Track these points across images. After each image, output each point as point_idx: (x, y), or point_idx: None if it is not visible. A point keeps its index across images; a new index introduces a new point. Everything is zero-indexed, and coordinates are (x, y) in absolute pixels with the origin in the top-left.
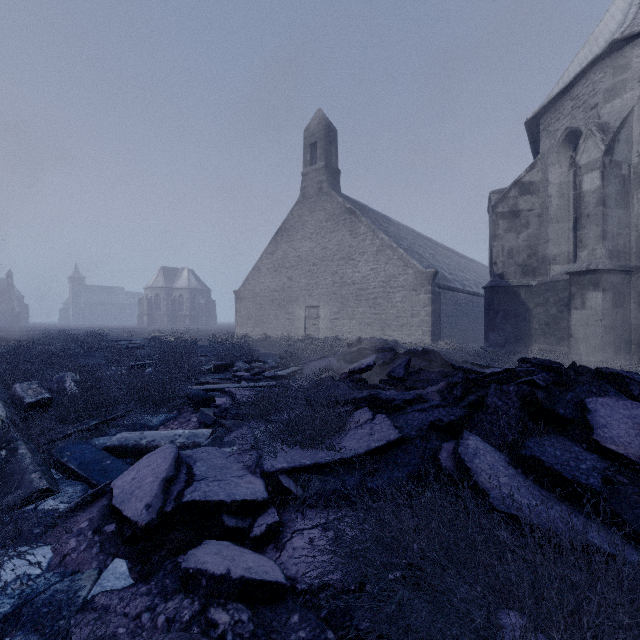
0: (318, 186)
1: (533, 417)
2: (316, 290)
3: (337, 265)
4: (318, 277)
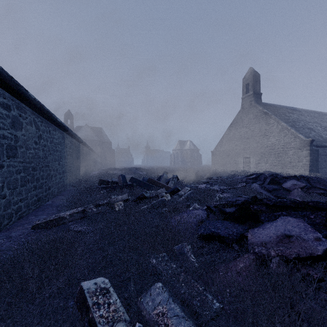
0: (249, 103)
1: (276, 183)
2: (248, 150)
3: (259, 138)
4: (249, 144)
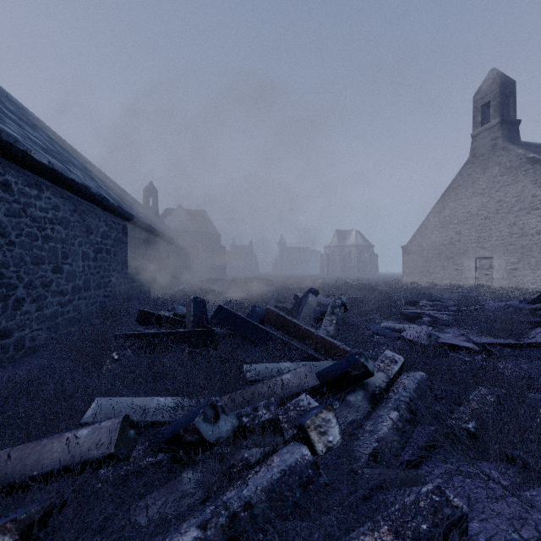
0: (491, 143)
1: None
2: (488, 242)
3: (515, 216)
4: (491, 230)
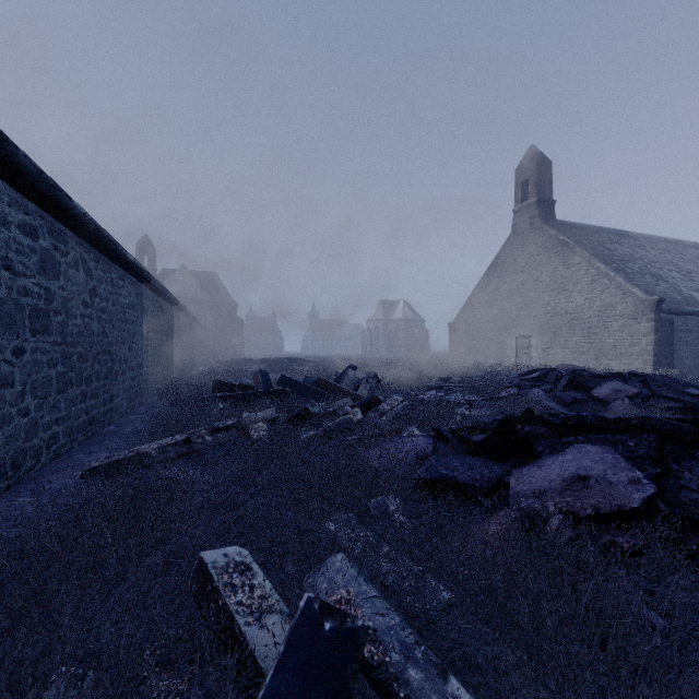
0: (529, 221)
1: (580, 389)
2: (527, 321)
3: (549, 296)
4: (529, 308)
